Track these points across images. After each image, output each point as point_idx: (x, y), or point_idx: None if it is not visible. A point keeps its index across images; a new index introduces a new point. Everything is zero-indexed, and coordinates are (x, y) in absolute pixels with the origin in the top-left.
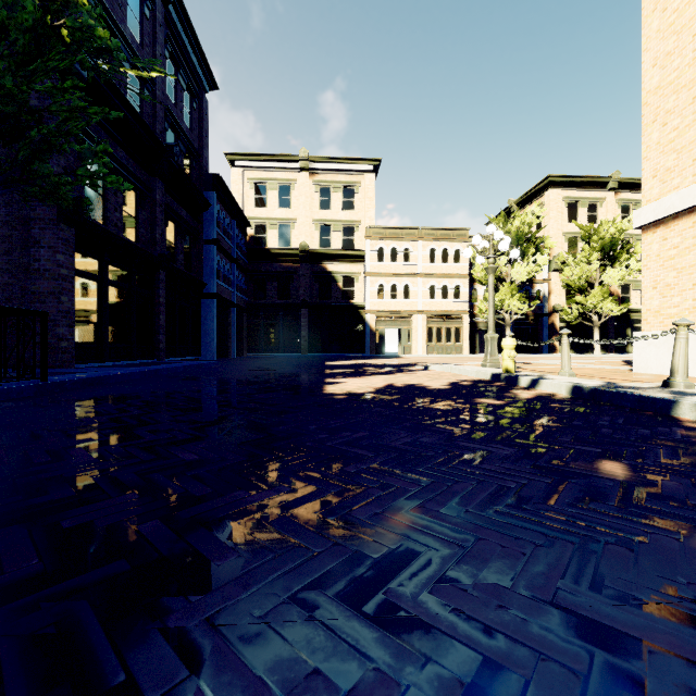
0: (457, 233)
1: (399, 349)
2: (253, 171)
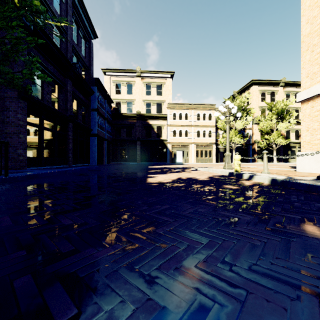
0: (210, 106)
1: (183, 160)
2: (115, 77)
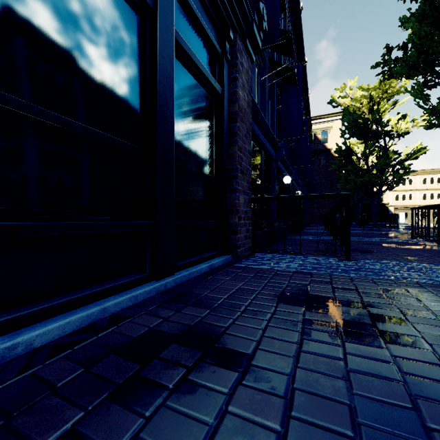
0: (439, 170)
1: (406, 221)
2: None
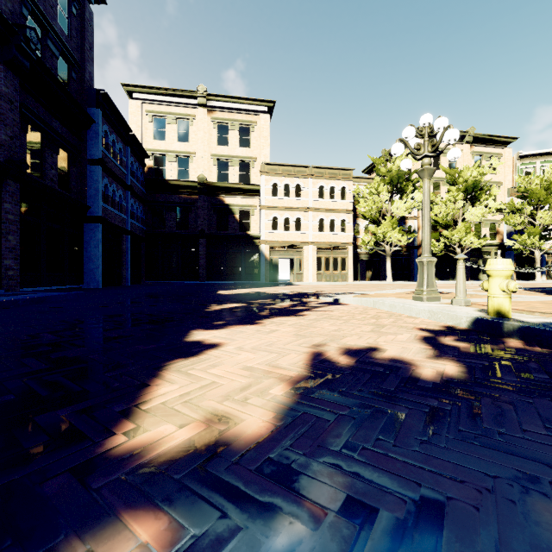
0: (343, 172)
1: (291, 277)
2: (152, 104)
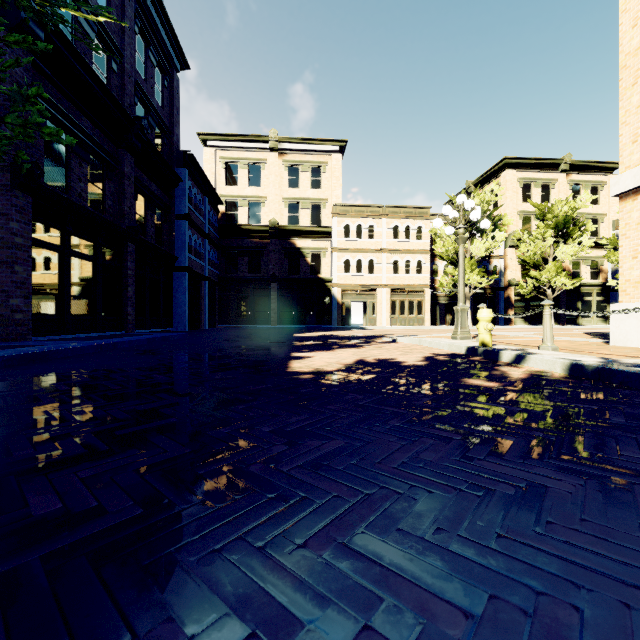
0: (419, 211)
1: (364, 321)
2: (225, 150)
